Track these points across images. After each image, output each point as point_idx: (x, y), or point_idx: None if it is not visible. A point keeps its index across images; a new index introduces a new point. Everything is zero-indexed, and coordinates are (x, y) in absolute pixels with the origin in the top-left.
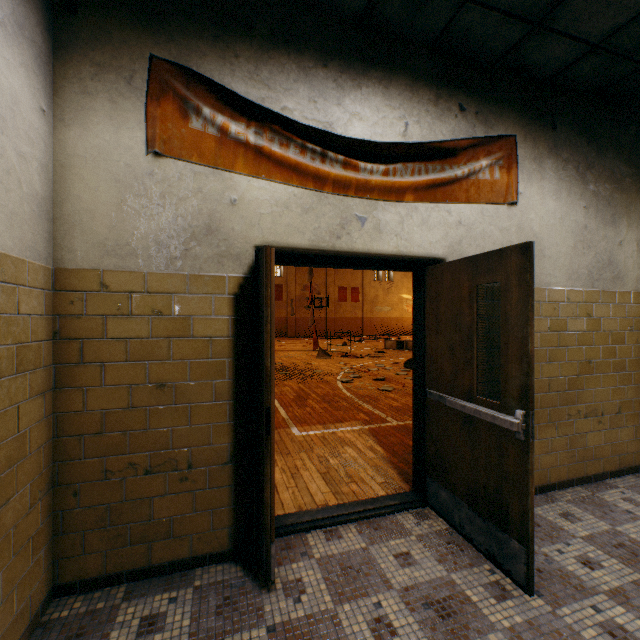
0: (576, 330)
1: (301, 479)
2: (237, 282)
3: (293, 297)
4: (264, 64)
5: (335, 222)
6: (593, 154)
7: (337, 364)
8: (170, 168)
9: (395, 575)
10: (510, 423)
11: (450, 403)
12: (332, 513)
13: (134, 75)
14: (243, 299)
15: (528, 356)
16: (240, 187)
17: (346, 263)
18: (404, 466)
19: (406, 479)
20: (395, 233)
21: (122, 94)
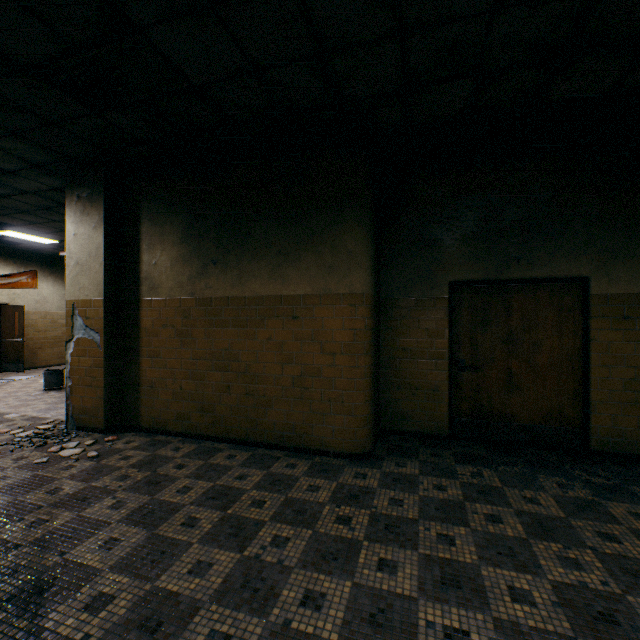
0: (62, 323)
1: None
2: None
3: None
4: None
5: None
6: None
7: None
8: None
9: None
10: (20, 340)
11: (9, 340)
12: None
13: None
14: None
15: (24, 327)
16: None
17: None
18: None
19: None
20: None
21: None
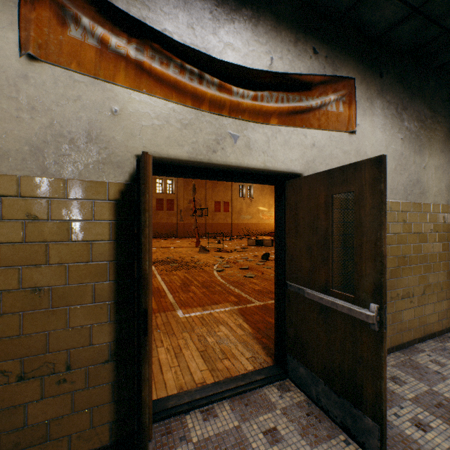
0: (396, 232)
1: (183, 358)
2: (118, 188)
3: (182, 208)
4: None
5: (211, 138)
6: (407, 99)
7: (213, 257)
8: (46, 73)
9: None
10: (366, 316)
11: (309, 295)
12: (209, 392)
13: None
14: (124, 205)
15: (382, 256)
16: (121, 99)
17: (221, 175)
18: (266, 341)
19: (269, 353)
20: (262, 150)
21: None
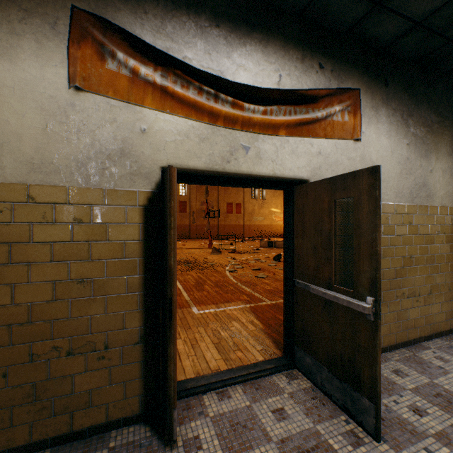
0: (401, 234)
1: (199, 349)
2: (146, 196)
3: (194, 210)
4: (168, 21)
5: (225, 149)
6: (413, 106)
7: (226, 258)
8: (89, 101)
9: (273, 429)
10: (363, 307)
11: (314, 290)
12: (223, 377)
13: (57, 21)
14: (151, 210)
15: (377, 255)
16: (149, 119)
17: (234, 182)
18: (277, 336)
19: (278, 346)
20: (272, 159)
21: (47, 36)
